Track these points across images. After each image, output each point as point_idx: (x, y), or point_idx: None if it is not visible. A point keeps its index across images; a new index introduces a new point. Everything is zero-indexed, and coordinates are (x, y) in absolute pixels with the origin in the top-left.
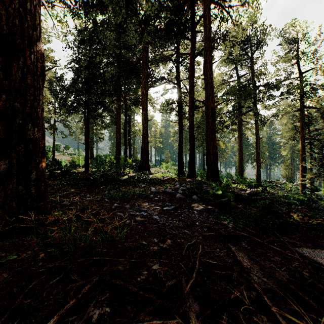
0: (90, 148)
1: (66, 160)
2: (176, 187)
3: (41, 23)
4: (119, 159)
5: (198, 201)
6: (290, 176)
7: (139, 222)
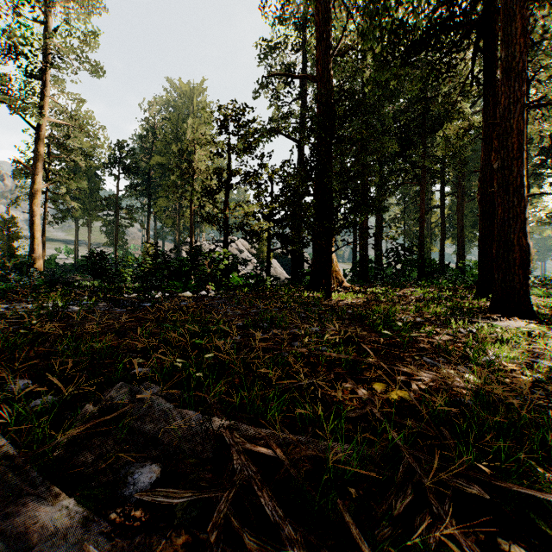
0: None
1: None
2: None
3: None
4: None
5: None
6: None
7: None
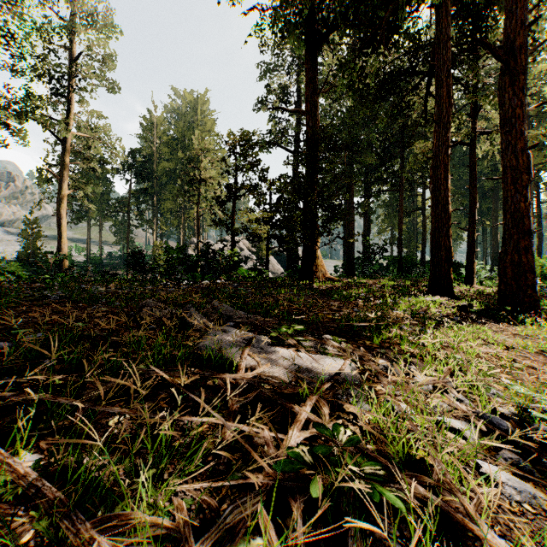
0: None
1: None
2: None
3: None
4: None
5: None
6: None
7: None
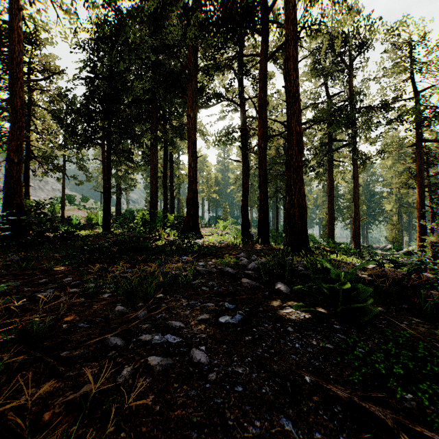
0: (116, 199)
1: (79, 216)
2: (242, 263)
3: (38, 13)
4: (154, 215)
5: (289, 296)
6: (398, 240)
7: (156, 375)
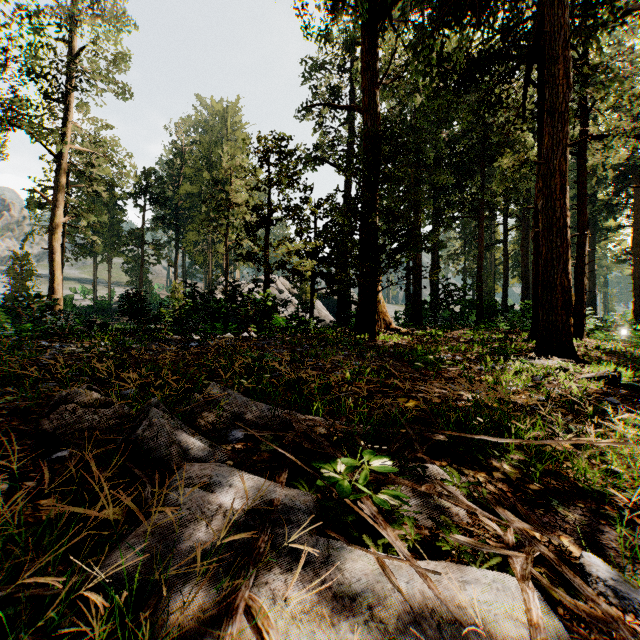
0: None
1: None
2: None
3: None
4: None
5: None
6: None
7: None
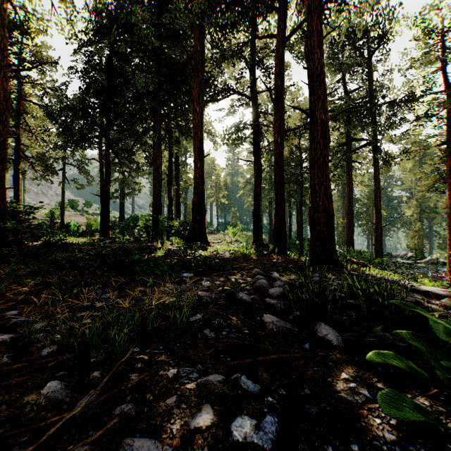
0: (120, 204)
1: (77, 222)
2: (260, 285)
3: (30, 0)
4: (157, 220)
5: (344, 353)
6: (420, 248)
7: None
